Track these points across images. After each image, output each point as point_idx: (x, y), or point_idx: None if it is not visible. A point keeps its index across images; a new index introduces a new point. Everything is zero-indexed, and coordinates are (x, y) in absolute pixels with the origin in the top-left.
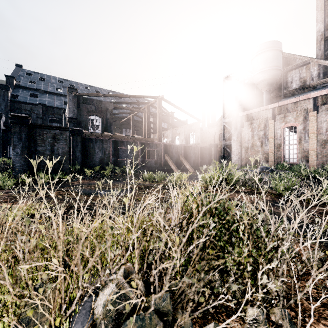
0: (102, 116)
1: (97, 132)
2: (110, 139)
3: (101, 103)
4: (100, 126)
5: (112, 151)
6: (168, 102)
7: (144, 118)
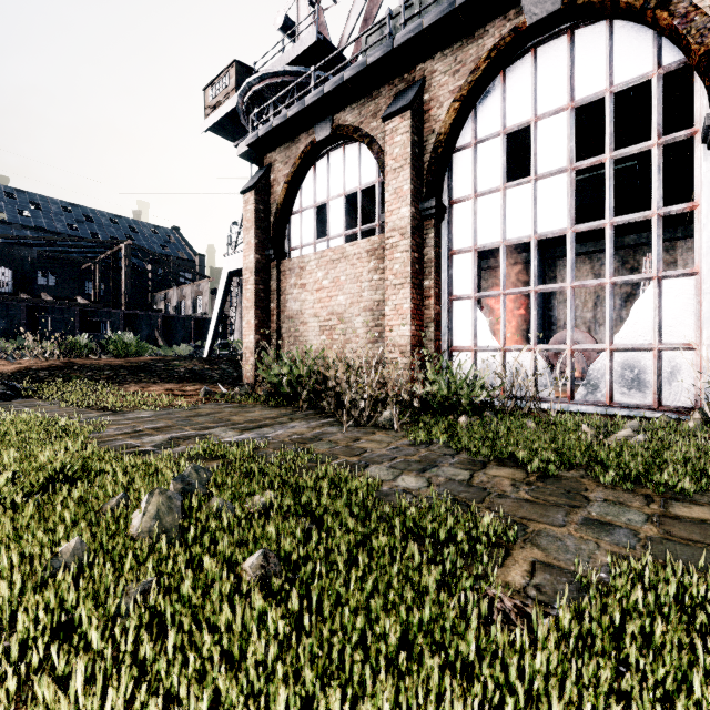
0: (14, 268)
1: (4, 291)
2: (23, 303)
3: (13, 248)
4: (11, 283)
5: (26, 320)
6: (145, 250)
7: (99, 273)
